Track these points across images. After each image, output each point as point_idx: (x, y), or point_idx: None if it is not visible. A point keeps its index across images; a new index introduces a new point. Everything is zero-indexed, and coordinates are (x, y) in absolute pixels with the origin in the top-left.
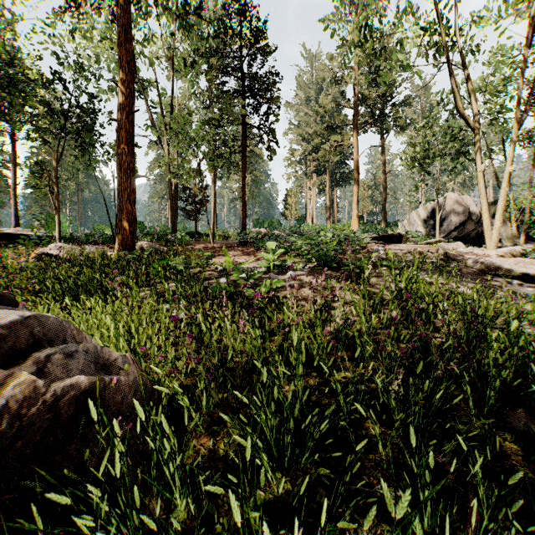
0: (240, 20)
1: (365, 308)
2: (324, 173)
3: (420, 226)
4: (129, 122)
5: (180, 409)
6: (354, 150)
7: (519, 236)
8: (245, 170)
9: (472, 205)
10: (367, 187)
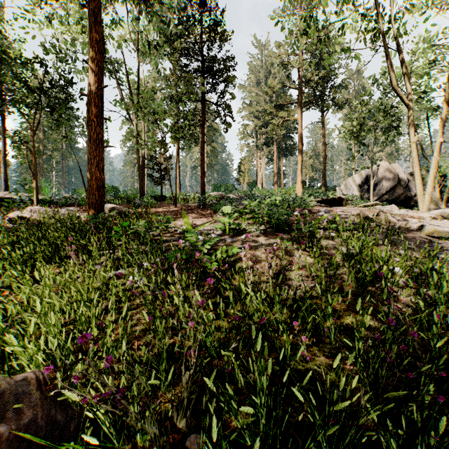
0: (199, 8)
1: (322, 276)
2: (272, 145)
3: (355, 190)
4: (98, 96)
5: (104, 445)
6: (299, 125)
7: (441, 199)
8: (204, 141)
9: (401, 172)
10: (309, 157)
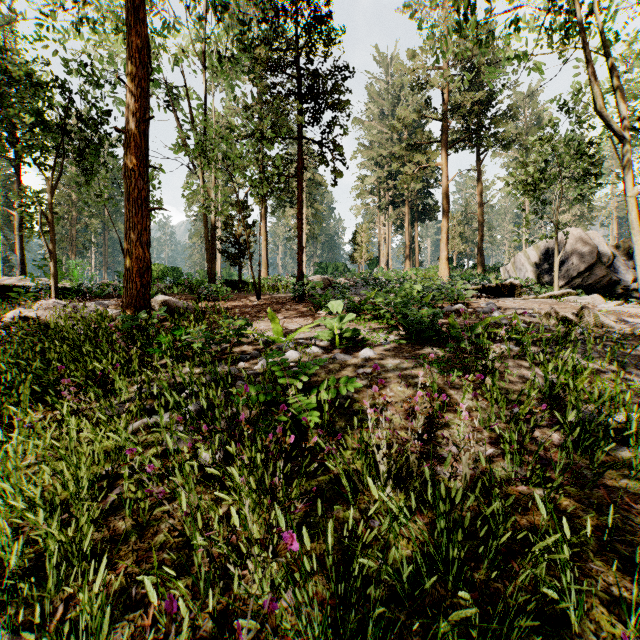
0: None
1: (511, 437)
2: (402, 205)
3: (529, 271)
4: (141, 133)
5: None
6: (443, 175)
7: None
8: (301, 200)
9: (601, 243)
10: (457, 222)
